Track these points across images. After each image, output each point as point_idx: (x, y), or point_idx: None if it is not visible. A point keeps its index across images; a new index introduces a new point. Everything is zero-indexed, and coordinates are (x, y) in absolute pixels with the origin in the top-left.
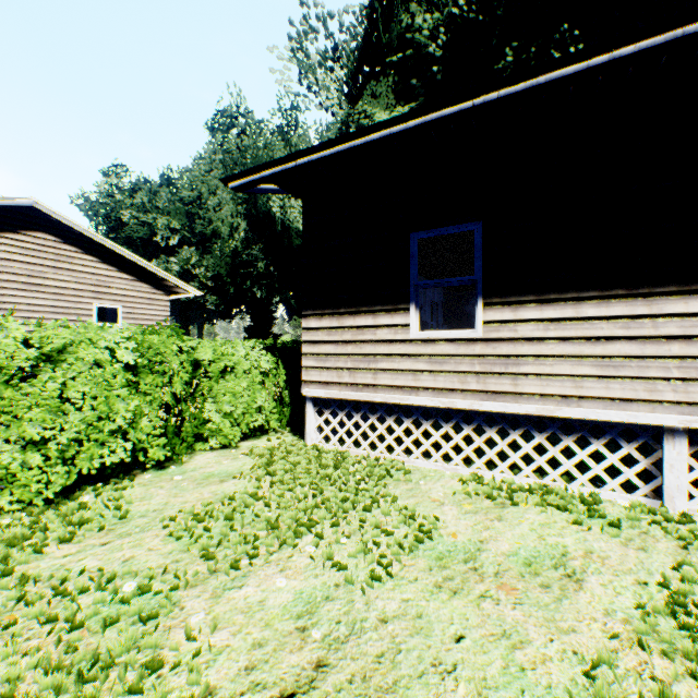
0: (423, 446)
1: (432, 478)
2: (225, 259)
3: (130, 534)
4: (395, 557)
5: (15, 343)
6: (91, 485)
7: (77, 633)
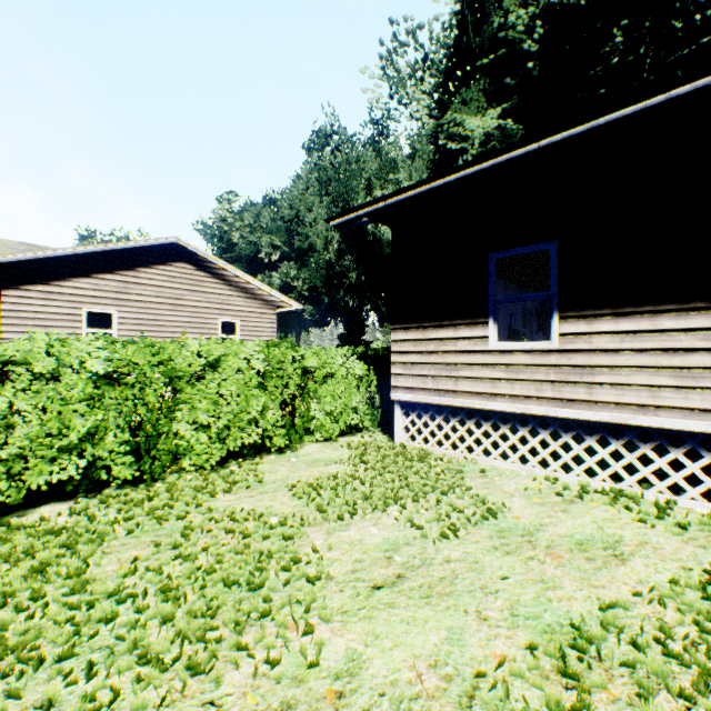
0: (501, 448)
1: (507, 476)
2: (320, 271)
3: (267, 493)
4: (462, 526)
5: (192, 355)
6: (234, 460)
7: (249, 539)
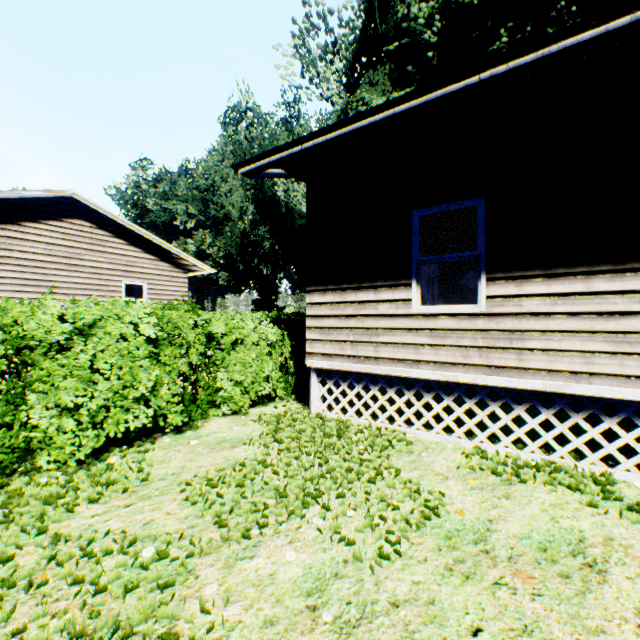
0: (424, 418)
1: (434, 450)
2: (235, 239)
3: (150, 497)
4: (402, 534)
5: (53, 318)
6: (117, 447)
7: (101, 597)
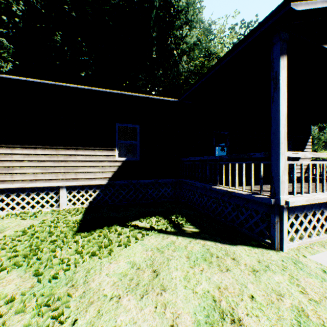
0: None
1: None
2: None
3: None
4: None
5: None
6: None
7: None
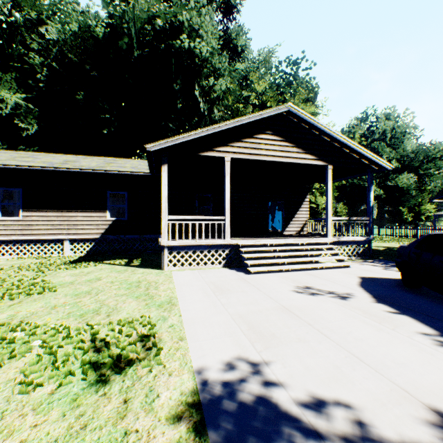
0: (3, 252)
1: (4, 259)
2: None
3: None
4: None
5: None
6: None
7: None
